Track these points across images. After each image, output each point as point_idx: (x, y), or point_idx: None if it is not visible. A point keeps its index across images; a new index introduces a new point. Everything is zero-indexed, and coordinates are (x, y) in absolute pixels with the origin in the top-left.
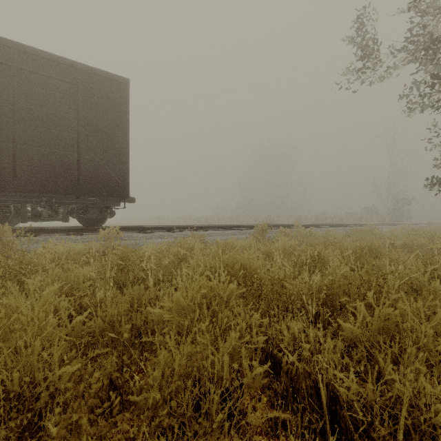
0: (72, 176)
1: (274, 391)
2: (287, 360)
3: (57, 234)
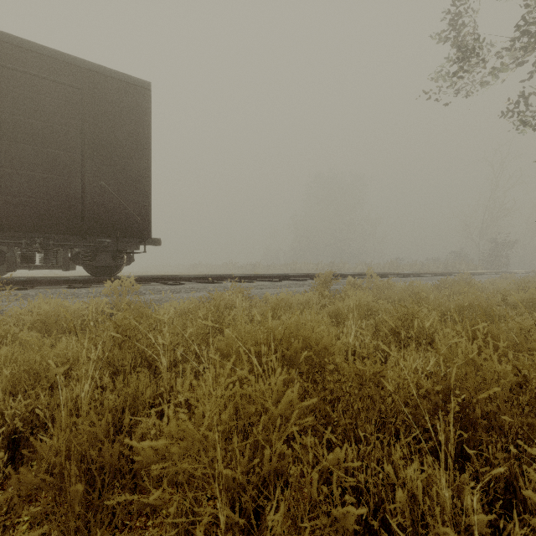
0: (75, 209)
1: None
2: None
3: (57, 286)
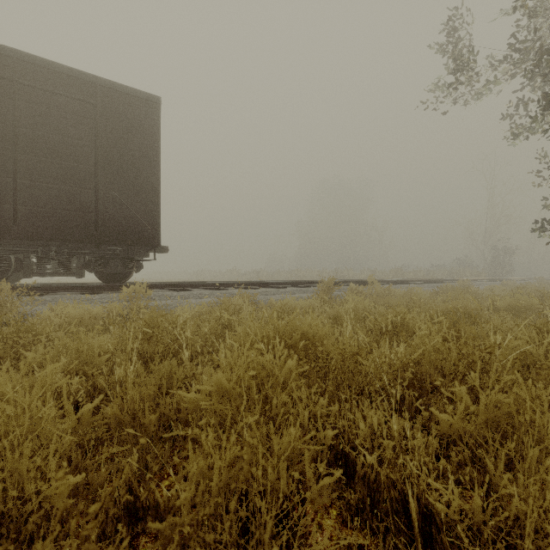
0: (88, 219)
1: (346, 502)
2: (364, 461)
3: (70, 293)
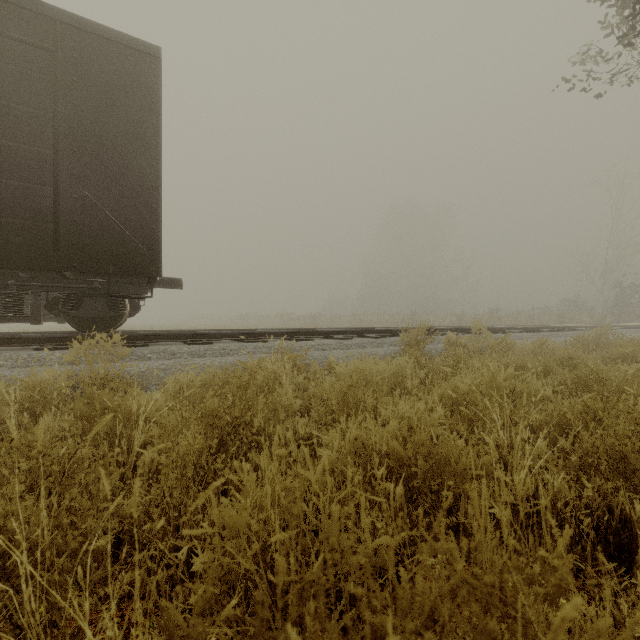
0: (43, 232)
1: None
2: None
3: (27, 347)
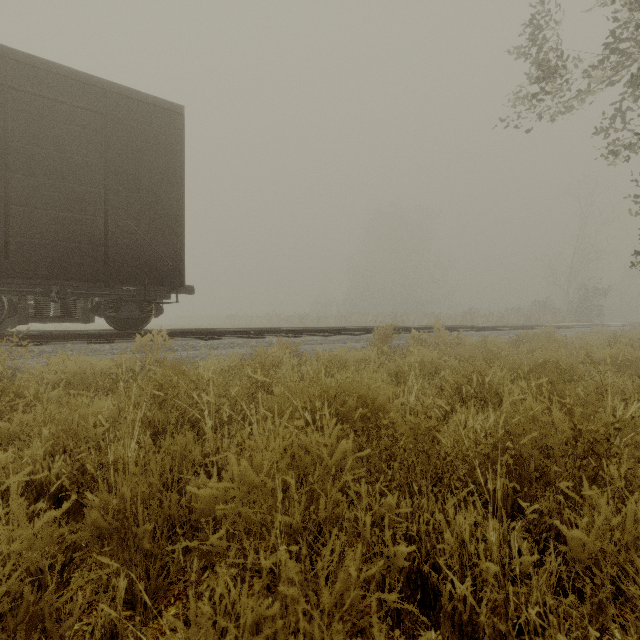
0: (97, 253)
1: None
2: (452, 591)
3: (75, 342)
